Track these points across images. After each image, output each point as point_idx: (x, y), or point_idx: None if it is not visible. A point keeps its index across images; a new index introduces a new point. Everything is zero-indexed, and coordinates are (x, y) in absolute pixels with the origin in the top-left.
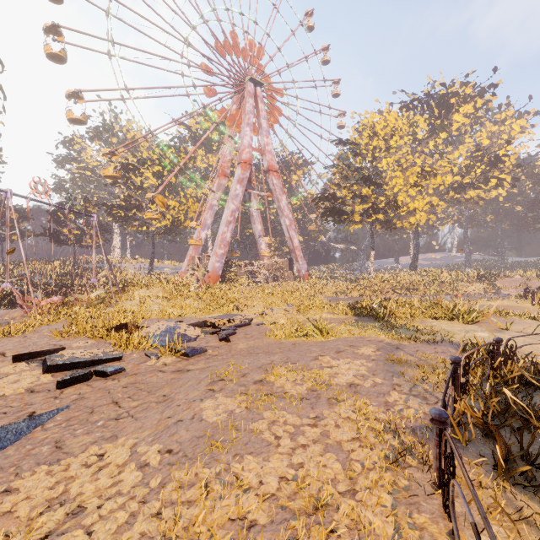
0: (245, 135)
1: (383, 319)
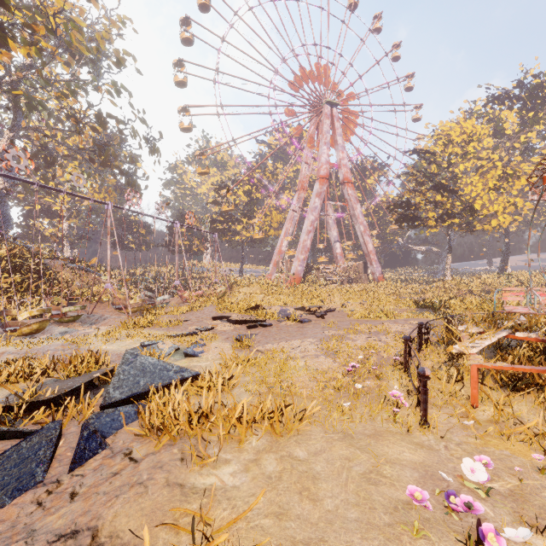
0: (322, 153)
1: (439, 309)
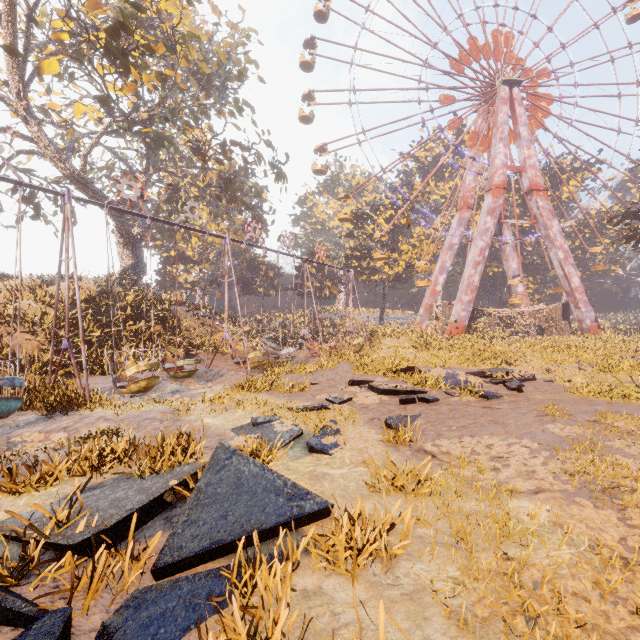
0: (496, 154)
1: None
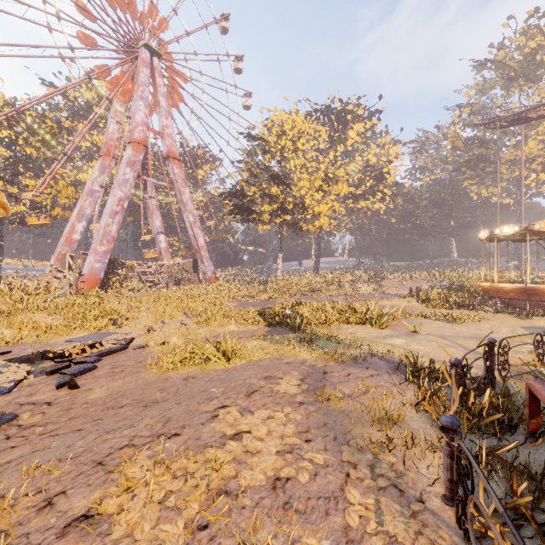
0: (137, 110)
1: (299, 329)
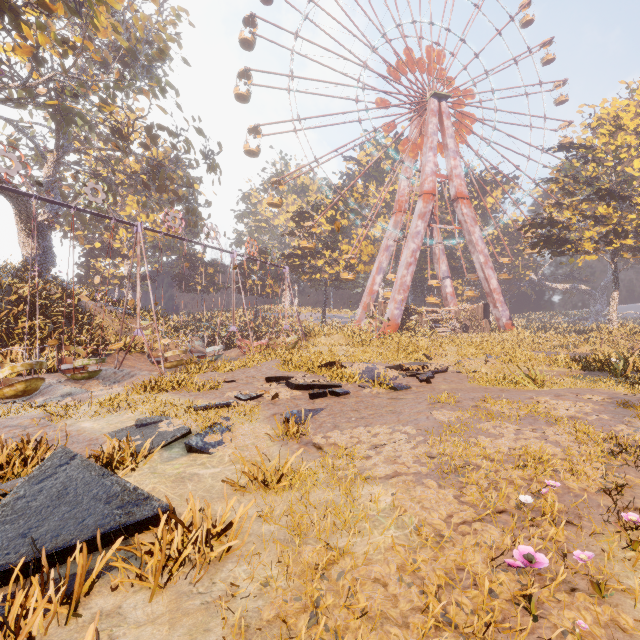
0: (427, 162)
1: (624, 374)
